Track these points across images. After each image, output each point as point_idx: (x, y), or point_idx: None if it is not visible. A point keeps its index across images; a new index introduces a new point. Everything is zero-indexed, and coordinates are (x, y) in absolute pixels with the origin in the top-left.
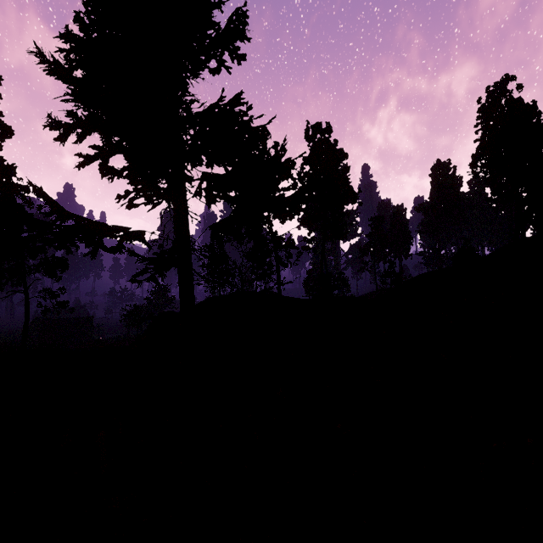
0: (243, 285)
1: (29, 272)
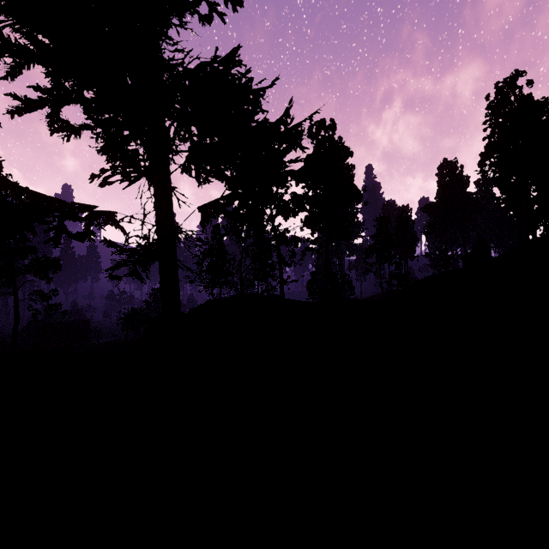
0: (242, 284)
1: (18, 273)
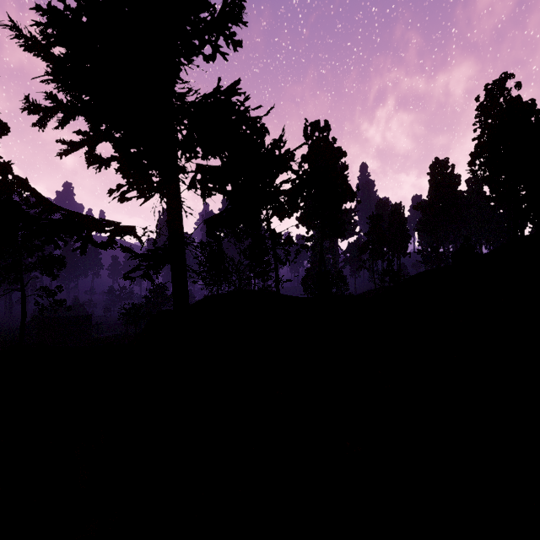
0: (240, 283)
1: (25, 270)
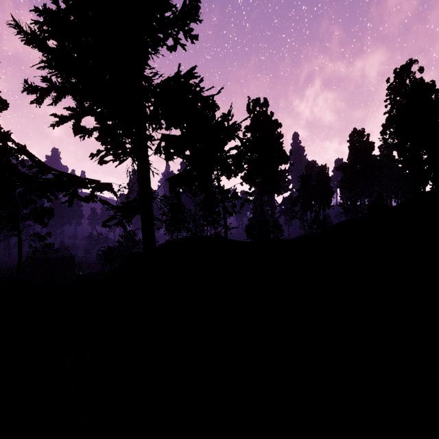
0: (196, 229)
1: (21, 220)
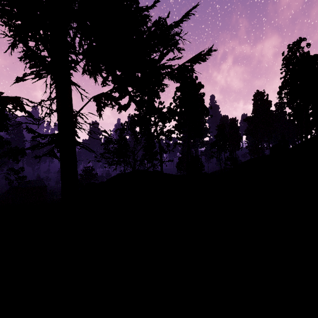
0: (134, 163)
1: None
